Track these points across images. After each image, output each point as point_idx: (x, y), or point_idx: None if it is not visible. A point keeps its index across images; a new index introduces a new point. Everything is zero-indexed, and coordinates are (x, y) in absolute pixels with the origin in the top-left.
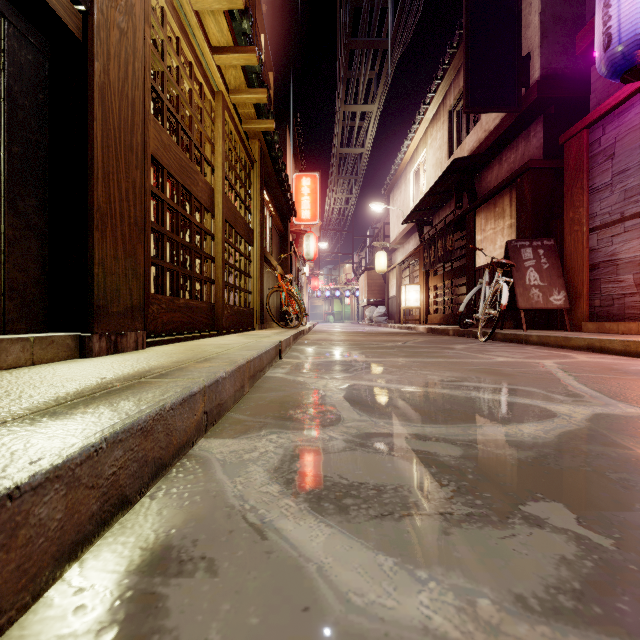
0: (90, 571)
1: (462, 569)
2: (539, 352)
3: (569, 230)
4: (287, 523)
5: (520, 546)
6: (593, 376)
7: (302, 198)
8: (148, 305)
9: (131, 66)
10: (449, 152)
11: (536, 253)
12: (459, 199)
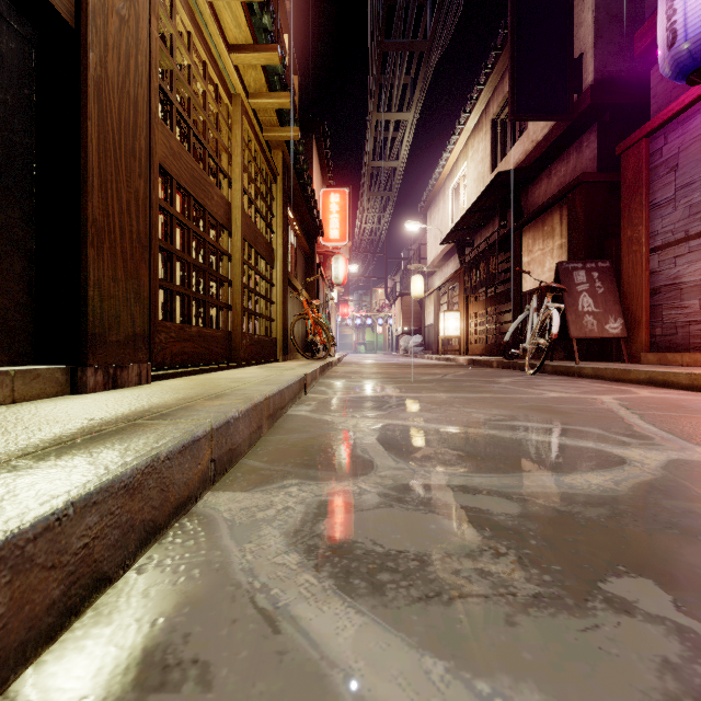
0: (43, 683)
1: (536, 679)
2: (595, 386)
3: (627, 250)
4: (306, 608)
5: (607, 643)
6: (660, 414)
7: (330, 216)
8: (155, 333)
9: (133, 60)
10: (492, 165)
11: (590, 276)
12: (503, 217)
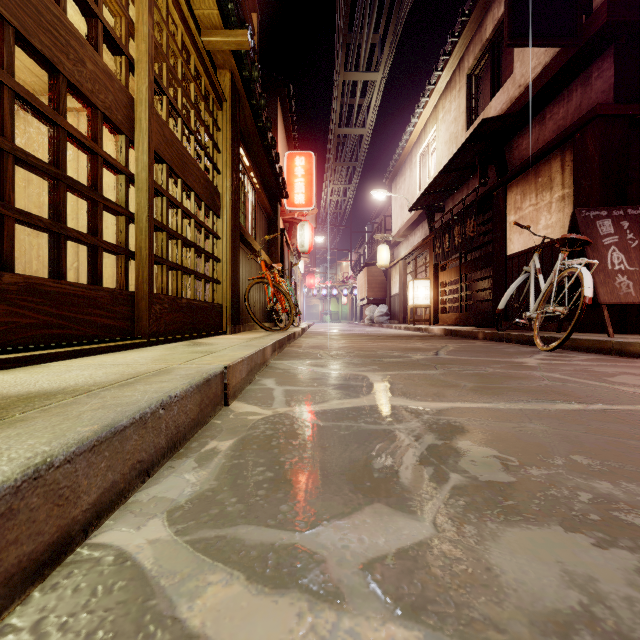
0: None
1: None
2: None
3: None
4: None
5: None
6: None
7: (295, 180)
8: None
9: None
10: (467, 123)
11: (618, 226)
12: (484, 174)
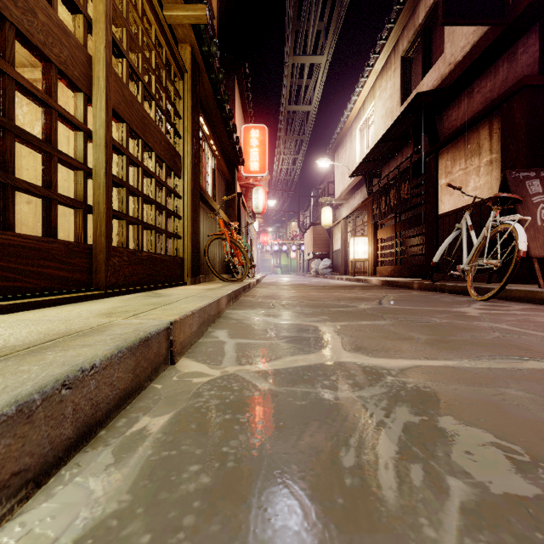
0: None
1: None
2: None
3: None
4: None
5: None
6: None
7: (251, 150)
8: None
9: None
10: (401, 99)
11: None
12: (417, 142)
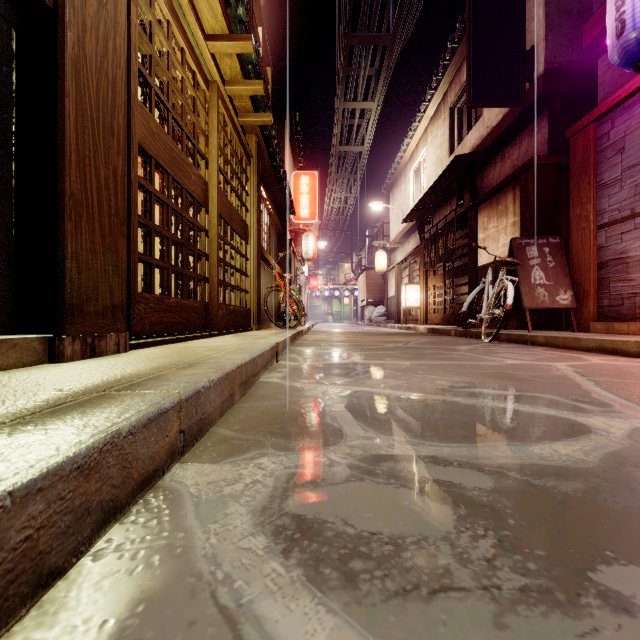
0: None
1: None
2: (548, 354)
3: (576, 227)
4: (272, 606)
5: None
6: (615, 381)
7: (301, 196)
8: (134, 304)
9: (111, 42)
10: (450, 150)
11: (541, 251)
12: (460, 197)
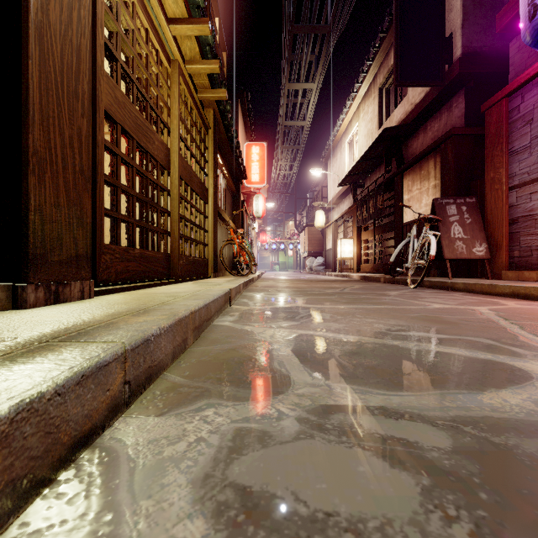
0: None
1: None
2: (468, 298)
3: (490, 189)
4: None
5: None
6: (536, 324)
7: (252, 164)
8: (100, 255)
9: (76, 12)
10: (379, 124)
11: (460, 209)
12: (388, 164)
